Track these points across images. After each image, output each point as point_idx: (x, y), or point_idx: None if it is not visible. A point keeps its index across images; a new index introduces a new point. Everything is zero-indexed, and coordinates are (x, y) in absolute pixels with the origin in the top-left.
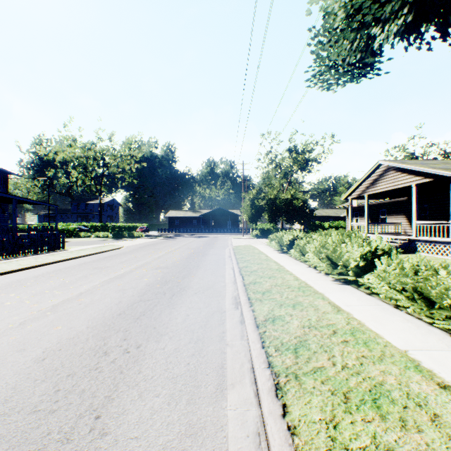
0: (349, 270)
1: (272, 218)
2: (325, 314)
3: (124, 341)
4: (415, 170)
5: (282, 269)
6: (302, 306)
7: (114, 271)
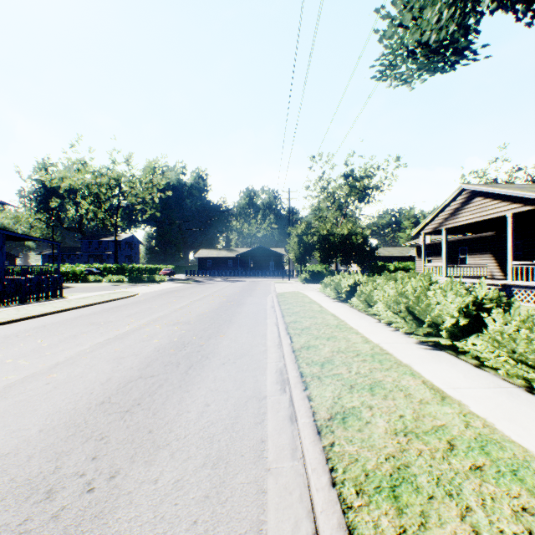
0: (440, 329)
1: (324, 258)
2: (425, 406)
3: (91, 462)
4: (511, 195)
5: (343, 325)
6: (385, 390)
7: (116, 328)
